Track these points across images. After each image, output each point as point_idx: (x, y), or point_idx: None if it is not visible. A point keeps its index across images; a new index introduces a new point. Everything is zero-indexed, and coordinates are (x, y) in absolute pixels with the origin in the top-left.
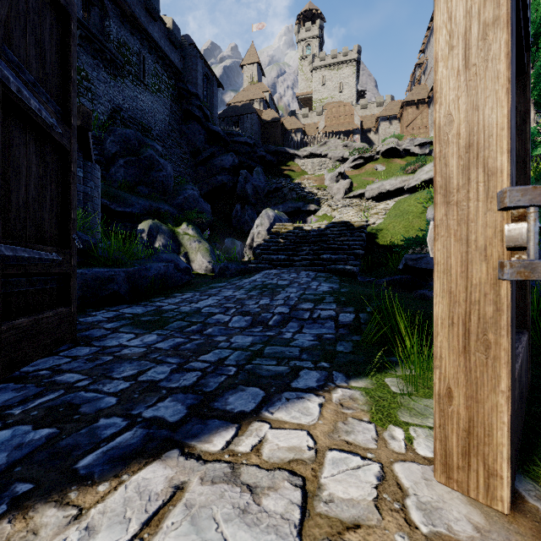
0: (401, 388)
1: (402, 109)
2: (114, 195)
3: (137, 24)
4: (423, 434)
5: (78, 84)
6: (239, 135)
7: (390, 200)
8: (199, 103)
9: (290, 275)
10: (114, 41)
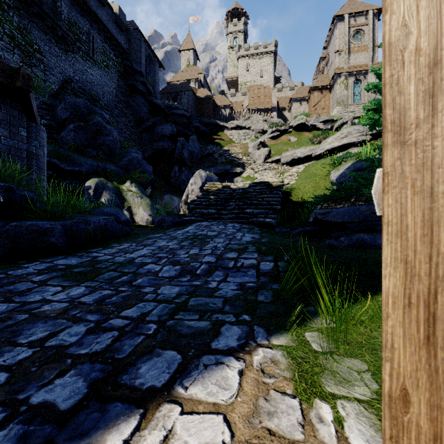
0: (324, 349)
1: (310, 93)
2: (64, 156)
3: (86, 7)
4: (352, 412)
5: (30, 56)
6: (177, 108)
7: (301, 165)
8: (143, 79)
9: (218, 227)
10: (65, 20)
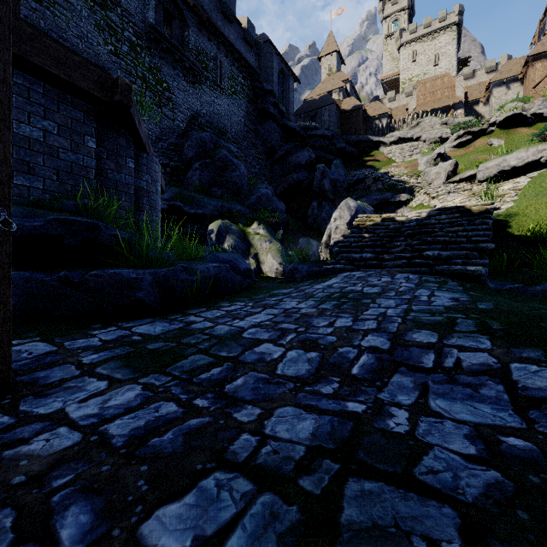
0: None
1: (527, 66)
2: (188, 197)
3: (213, 30)
4: None
5: (160, 96)
6: (316, 128)
7: (522, 177)
8: (274, 100)
9: (380, 280)
10: (192, 50)
